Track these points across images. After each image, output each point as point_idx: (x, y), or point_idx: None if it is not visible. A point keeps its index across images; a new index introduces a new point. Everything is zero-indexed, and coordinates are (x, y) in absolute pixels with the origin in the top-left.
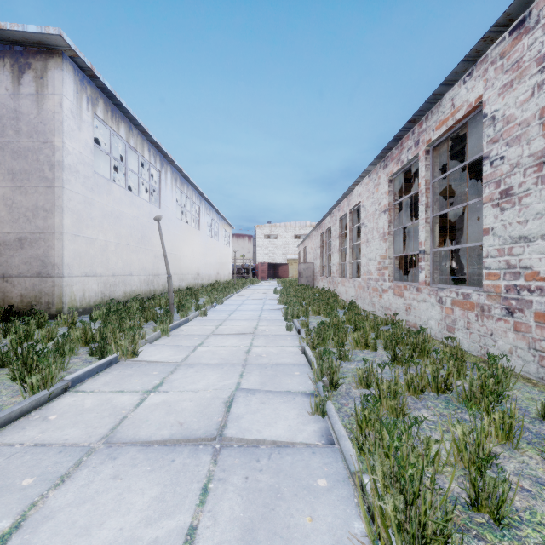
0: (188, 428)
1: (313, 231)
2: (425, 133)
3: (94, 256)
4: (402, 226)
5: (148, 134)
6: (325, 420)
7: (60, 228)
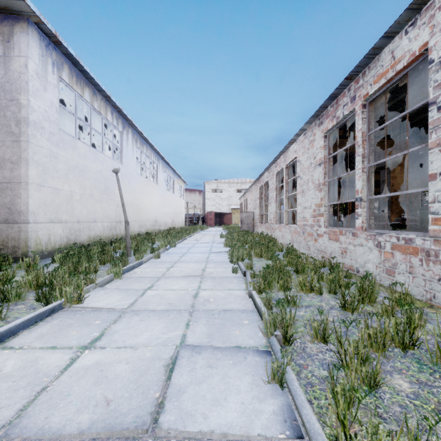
0: (115, 411)
1: (253, 185)
2: (362, 88)
3: (60, 205)
4: (337, 177)
5: (111, 99)
6: (285, 392)
7: (25, 179)
